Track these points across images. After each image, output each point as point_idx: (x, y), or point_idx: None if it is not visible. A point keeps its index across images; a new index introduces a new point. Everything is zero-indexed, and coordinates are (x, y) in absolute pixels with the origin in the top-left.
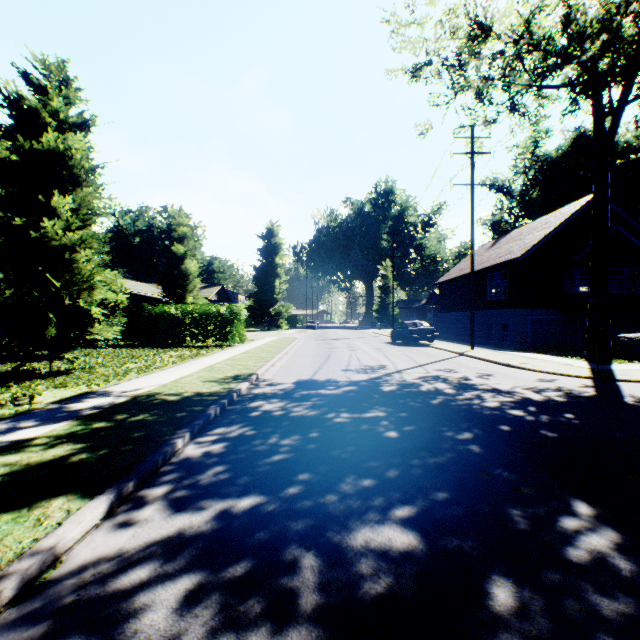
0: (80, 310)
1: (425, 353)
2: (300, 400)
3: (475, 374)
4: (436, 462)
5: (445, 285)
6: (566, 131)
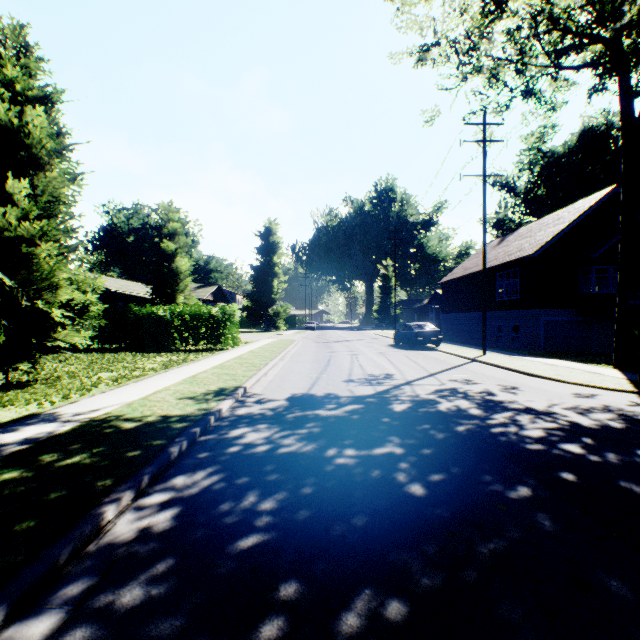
0: (39, 313)
1: (433, 358)
2: (293, 426)
3: (498, 386)
4: (494, 553)
5: (449, 285)
6: (586, 117)
